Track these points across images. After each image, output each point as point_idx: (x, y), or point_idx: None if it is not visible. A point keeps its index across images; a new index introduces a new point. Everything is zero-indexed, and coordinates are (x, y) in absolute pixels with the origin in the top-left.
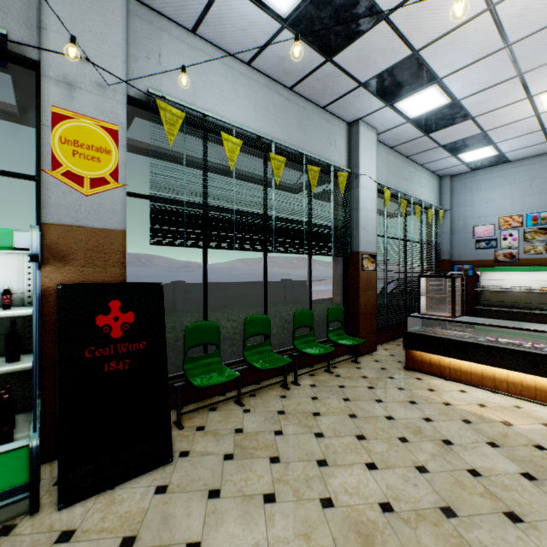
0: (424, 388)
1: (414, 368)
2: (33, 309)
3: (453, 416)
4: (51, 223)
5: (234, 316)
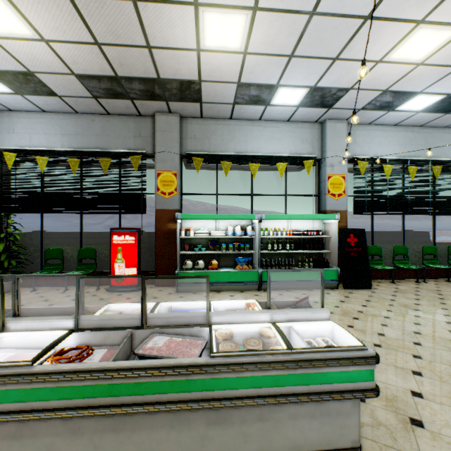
0: None
1: None
2: (337, 235)
3: None
4: (327, 210)
5: (385, 246)
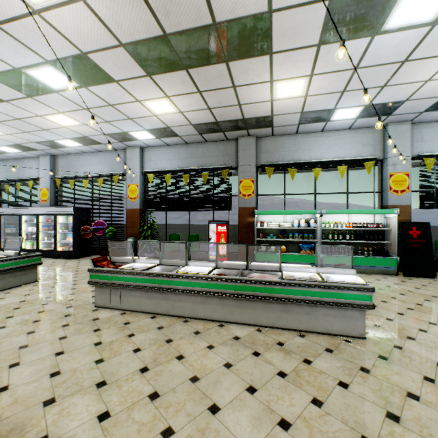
0: None
1: None
2: (396, 227)
3: None
4: (389, 205)
5: None
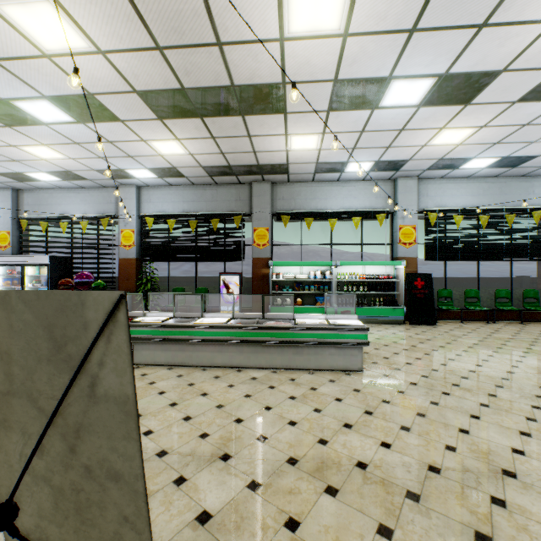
0: None
1: None
2: (403, 279)
3: None
4: (399, 257)
5: (459, 290)
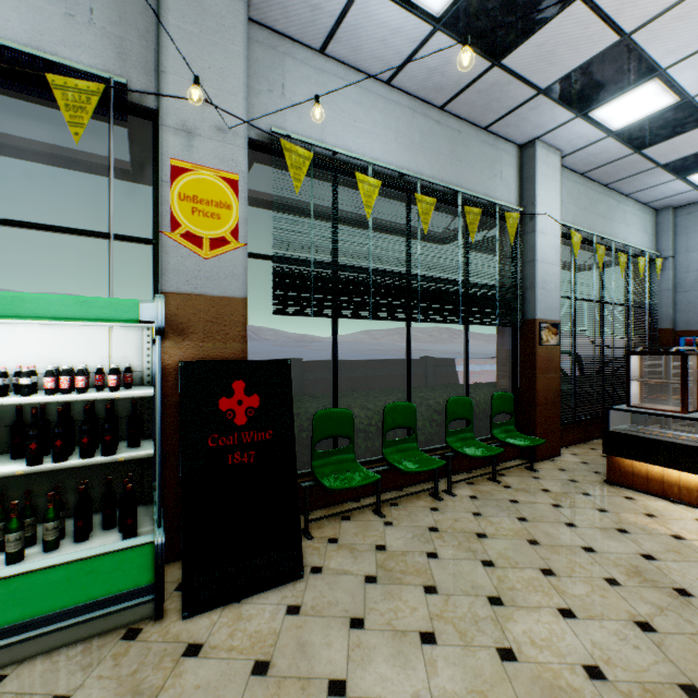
0: (638, 512)
1: (621, 483)
2: (158, 390)
3: (689, 556)
4: (170, 292)
5: (369, 403)
